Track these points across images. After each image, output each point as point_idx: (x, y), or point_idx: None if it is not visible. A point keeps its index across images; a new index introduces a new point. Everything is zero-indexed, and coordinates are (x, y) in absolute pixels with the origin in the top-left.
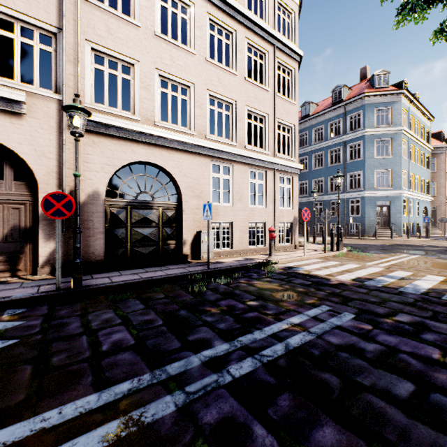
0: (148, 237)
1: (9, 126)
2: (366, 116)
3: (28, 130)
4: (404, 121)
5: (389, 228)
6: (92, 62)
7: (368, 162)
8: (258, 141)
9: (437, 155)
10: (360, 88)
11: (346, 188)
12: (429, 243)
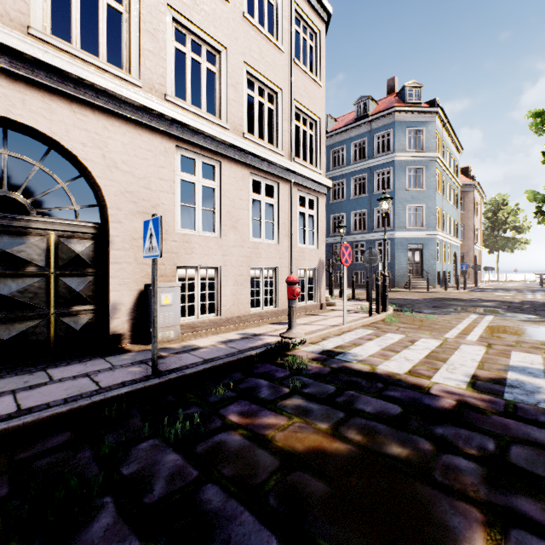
0: (13, 299)
1: None
2: (396, 136)
3: None
4: (437, 147)
5: (422, 278)
6: None
7: (399, 194)
8: (266, 131)
9: (465, 193)
10: (388, 102)
11: (372, 226)
12: (474, 296)
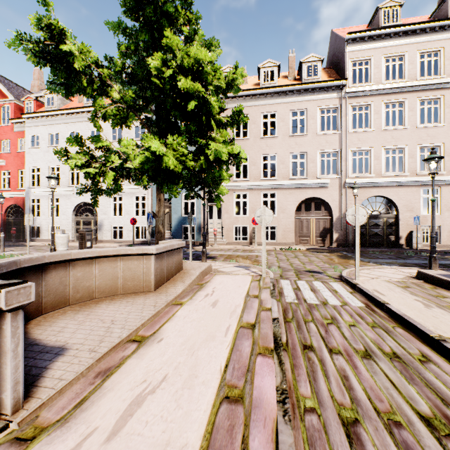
0: (377, 233)
1: (324, 192)
2: None
3: (329, 192)
4: None
5: None
6: (351, 156)
7: None
8: None
9: None
10: None
11: None
12: None
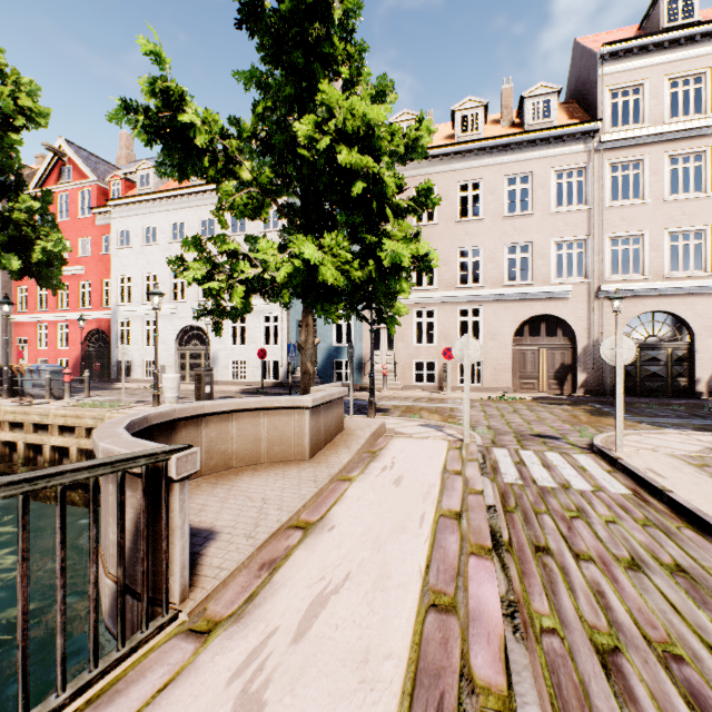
0: (656, 373)
1: (561, 306)
2: None
3: (570, 306)
4: None
5: None
6: (608, 247)
7: None
8: None
9: None
10: None
11: None
12: None
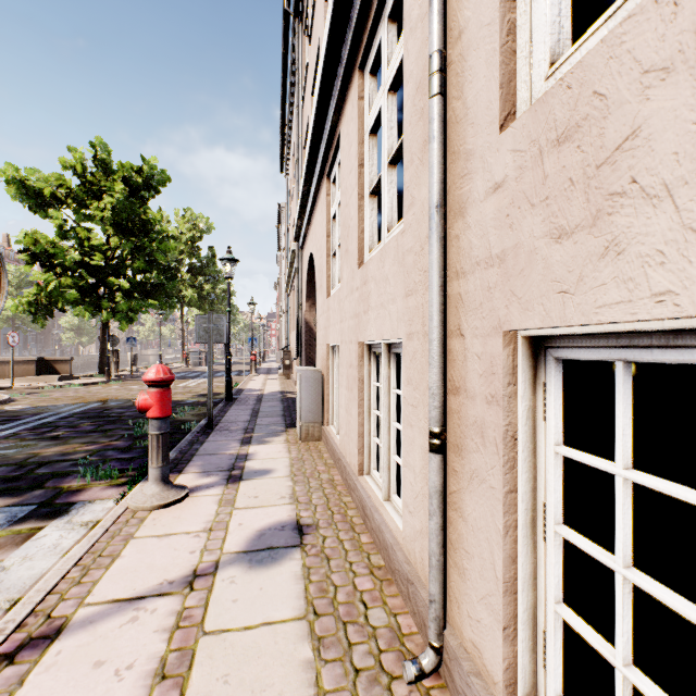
0: None
1: None
2: None
3: None
4: None
5: None
6: None
7: None
8: None
9: None
10: None
11: None
12: None
